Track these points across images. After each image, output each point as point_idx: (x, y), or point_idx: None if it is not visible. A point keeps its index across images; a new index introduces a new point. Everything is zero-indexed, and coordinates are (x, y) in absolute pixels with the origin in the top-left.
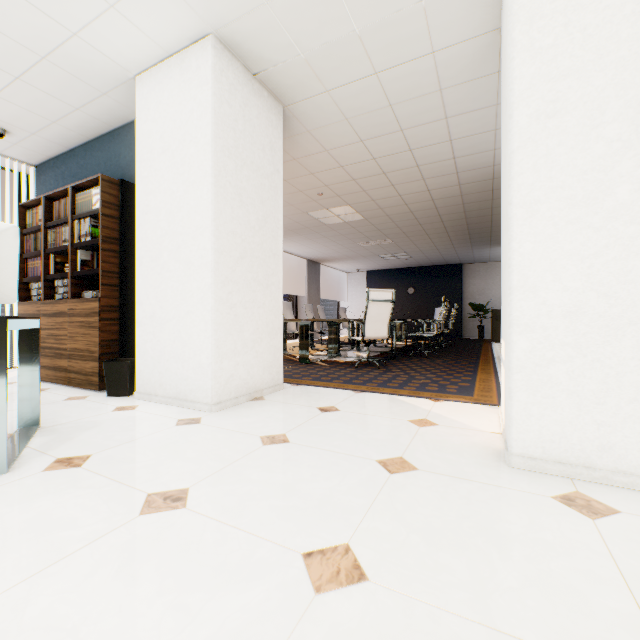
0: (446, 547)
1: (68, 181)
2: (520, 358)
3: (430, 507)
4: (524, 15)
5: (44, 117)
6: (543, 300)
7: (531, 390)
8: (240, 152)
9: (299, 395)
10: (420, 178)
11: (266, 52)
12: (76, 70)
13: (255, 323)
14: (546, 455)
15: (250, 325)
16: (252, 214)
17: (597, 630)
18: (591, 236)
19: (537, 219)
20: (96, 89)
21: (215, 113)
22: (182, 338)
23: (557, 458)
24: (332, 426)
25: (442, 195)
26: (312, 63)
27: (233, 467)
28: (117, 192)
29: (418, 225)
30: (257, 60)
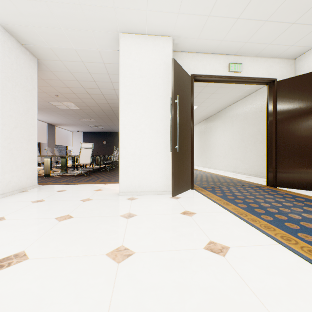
0: (95, 210)
1: None
2: (122, 166)
3: (94, 205)
4: (123, 75)
5: None
6: (127, 151)
7: (124, 174)
8: (15, 79)
9: (47, 188)
10: (104, 98)
11: (30, 39)
12: None
13: (23, 157)
14: (128, 191)
15: (20, 158)
16: (21, 107)
17: (120, 212)
18: (137, 135)
19: (126, 129)
20: None
21: (1, 61)
22: None
23: (130, 191)
24: (64, 195)
25: (114, 106)
26: (54, 50)
27: (22, 209)
28: None
29: (106, 115)
30: (25, 40)
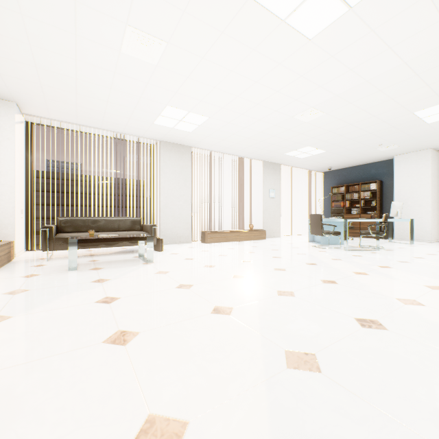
0: None
1: (341, 178)
2: None
3: None
4: None
5: (349, 164)
6: None
7: None
8: (434, 174)
9: None
10: None
11: None
12: (377, 157)
13: (436, 220)
14: None
15: (435, 221)
16: (435, 190)
17: None
18: None
19: None
20: (376, 159)
21: (431, 168)
22: (416, 224)
23: None
24: None
25: None
26: None
27: None
28: (378, 184)
29: None
30: None
